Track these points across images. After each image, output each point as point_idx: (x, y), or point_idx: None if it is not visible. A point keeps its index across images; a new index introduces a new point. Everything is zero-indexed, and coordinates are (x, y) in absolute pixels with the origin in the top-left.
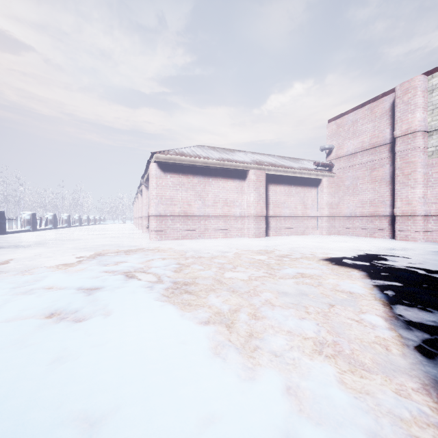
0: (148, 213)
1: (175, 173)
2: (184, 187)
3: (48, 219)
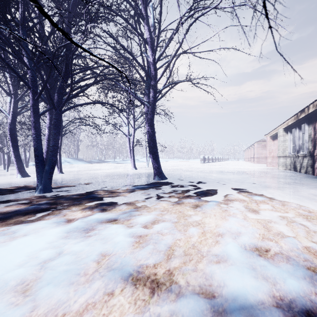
0: (253, 156)
1: (262, 146)
2: (265, 150)
3: (216, 158)
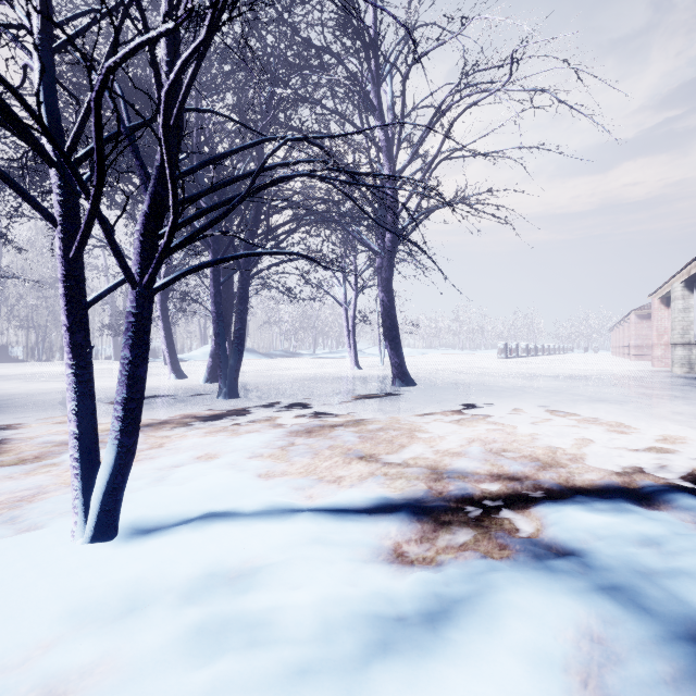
0: (629, 343)
1: (649, 319)
2: None
3: (539, 348)
